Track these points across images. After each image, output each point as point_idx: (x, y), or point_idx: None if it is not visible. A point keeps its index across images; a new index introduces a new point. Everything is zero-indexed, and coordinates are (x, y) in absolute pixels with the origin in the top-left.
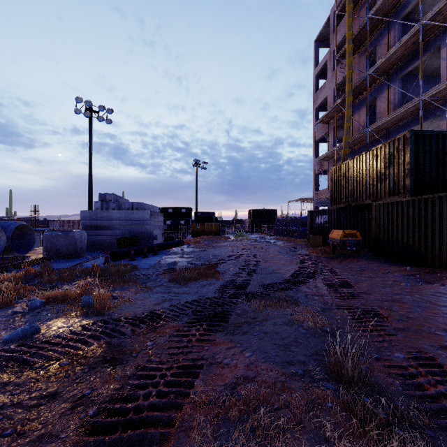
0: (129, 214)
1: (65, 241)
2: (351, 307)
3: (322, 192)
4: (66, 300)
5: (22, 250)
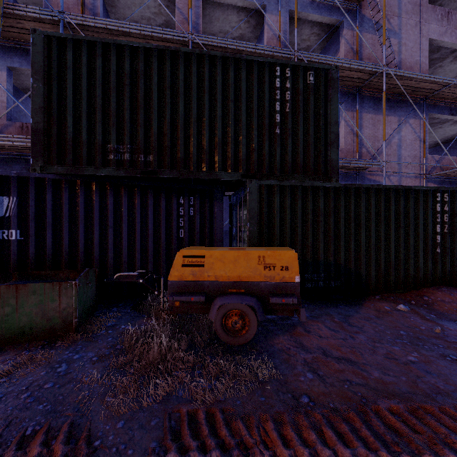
0: None
1: None
2: None
3: None
4: None
5: None
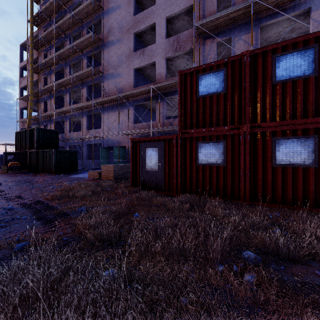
0: None
1: None
2: None
3: None
4: None
5: None
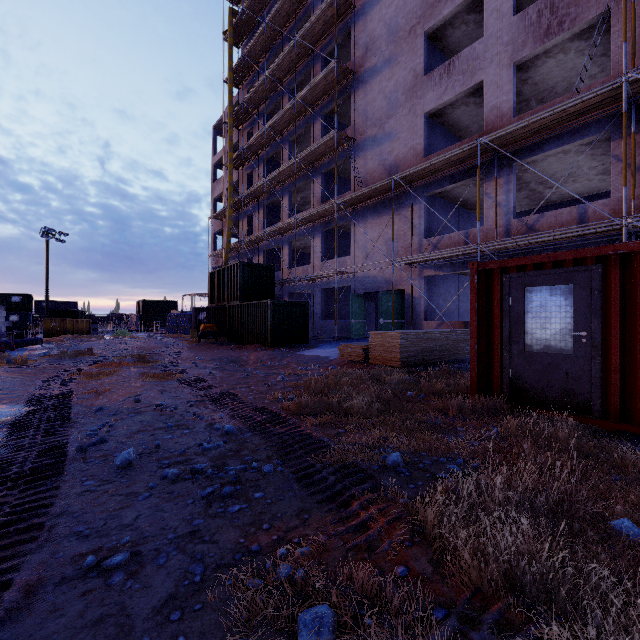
0: None
1: None
2: (170, 356)
3: None
4: None
5: None
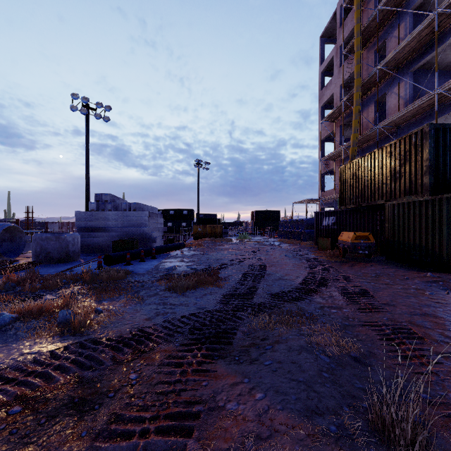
0: (126, 215)
1: (56, 244)
2: (377, 324)
3: (328, 193)
4: (43, 314)
5: (11, 253)
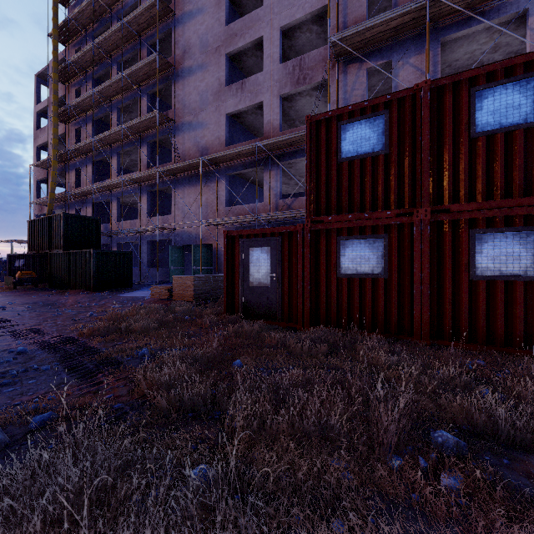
0: None
1: None
2: None
3: None
4: None
5: None
